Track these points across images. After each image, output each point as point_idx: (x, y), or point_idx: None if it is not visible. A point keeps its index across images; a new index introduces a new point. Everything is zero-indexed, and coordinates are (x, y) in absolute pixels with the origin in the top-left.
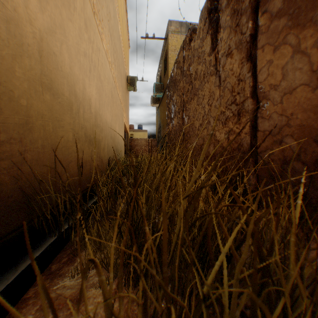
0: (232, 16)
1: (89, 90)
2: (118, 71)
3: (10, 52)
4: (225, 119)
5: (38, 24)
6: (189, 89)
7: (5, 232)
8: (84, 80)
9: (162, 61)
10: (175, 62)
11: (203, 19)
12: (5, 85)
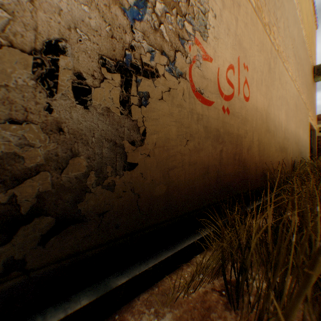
0: None
1: (280, 118)
2: (301, 76)
3: (261, 126)
4: None
5: (265, 107)
6: None
7: (260, 186)
8: (278, 114)
9: None
10: None
11: None
12: (260, 138)
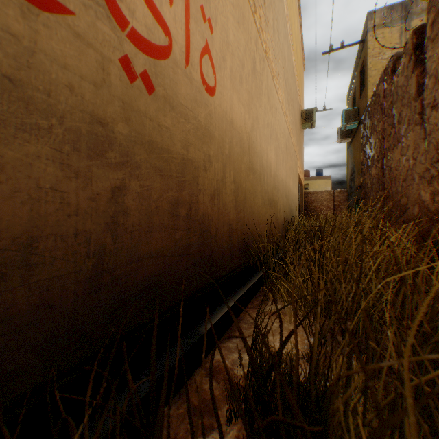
0: (436, 65)
1: (270, 156)
2: (292, 114)
3: (240, 158)
4: (429, 178)
5: (248, 129)
6: (390, 133)
7: (239, 264)
8: (267, 149)
9: (357, 75)
10: (372, 94)
11: (406, 55)
12: (239, 178)
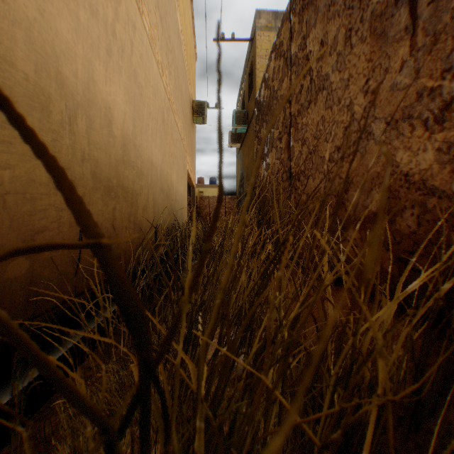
0: None
1: (106, 89)
2: (176, 86)
3: None
4: (441, 107)
5: None
6: (303, 86)
7: None
8: (90, 63)
9: (246, 77)
10: (272, 50)
11: None
12: None
